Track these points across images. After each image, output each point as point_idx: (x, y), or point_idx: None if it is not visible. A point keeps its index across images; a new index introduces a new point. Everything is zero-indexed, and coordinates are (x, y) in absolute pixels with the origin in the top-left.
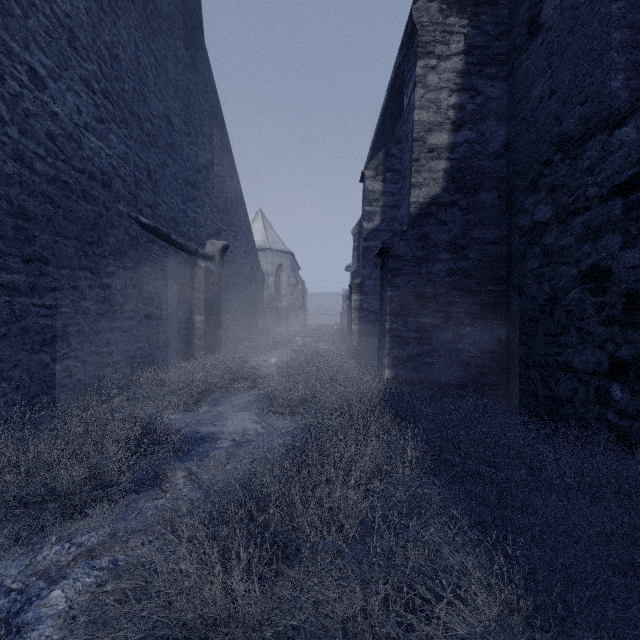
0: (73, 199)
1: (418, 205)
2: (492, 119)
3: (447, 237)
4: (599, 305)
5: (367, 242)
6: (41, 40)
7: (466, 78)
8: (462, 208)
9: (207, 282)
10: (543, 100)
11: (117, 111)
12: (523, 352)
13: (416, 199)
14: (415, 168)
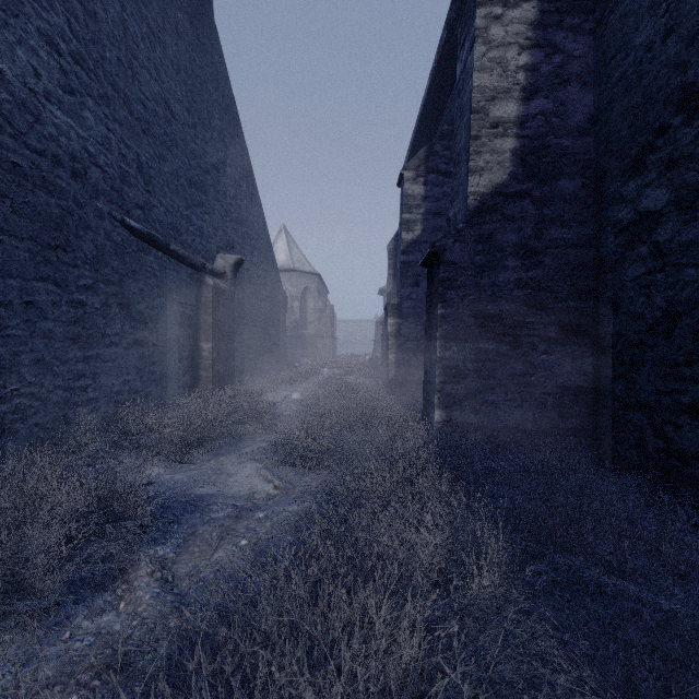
0: (27, 188)
1: (478, 196)
2: (574, 84)
3: (516, 238)
4: None
5: (406, 256)
6: None
7: (540, 31)
8: (535, 200)
9: (216, 303)
10: (653, 46)
11: (94, 83)
12: (621, 388)
13: (475, 188)
14: (474, 148)
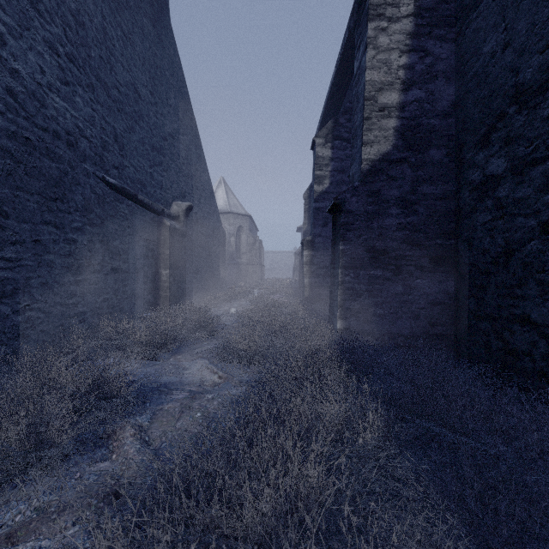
0: (36, 156)
1: (369, 162)
2: (441, 79)
3: (397, 193)
4: None
5: (317, 203)
6: None
7: (416, 39)
8: (412, 165)
9: (172, 239)
10: (496, 54)
11: (83, 76)
12: (473, 304)
13: (367, 156)
14: (366, 126)
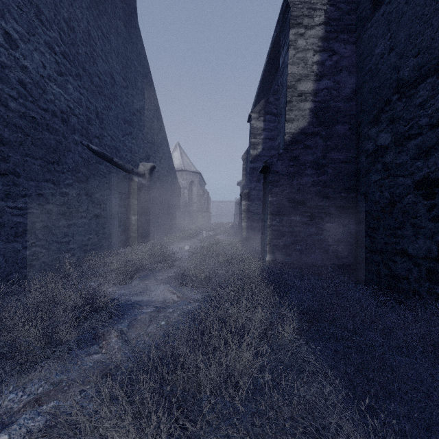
0: (39, 130)
1: (291, 134)
2: (345, 72)
3: (312, 158)
4: (429, 206)
5: (253, 164)
6: (14, 12)
7: (326, 42)
8: (323, 137)
9: (140, 192)
10: (384, 56)
11: (73, 68)
12: (368, 242)
13: (289, 130)
14: (288, 108)
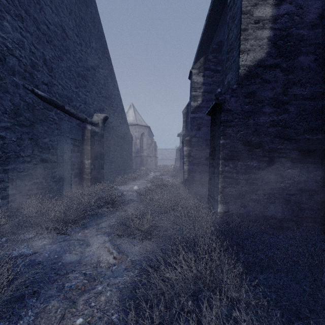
0: None
1: (246, 67)
2: None
3: (271, 94)
4: None
5: (193, 114)
6: None
7: None
8: (283, 69)
9: (93, 139)
10: None
11: (11, 6)
12: None
13: (244, 62)
14: (243, 36)
